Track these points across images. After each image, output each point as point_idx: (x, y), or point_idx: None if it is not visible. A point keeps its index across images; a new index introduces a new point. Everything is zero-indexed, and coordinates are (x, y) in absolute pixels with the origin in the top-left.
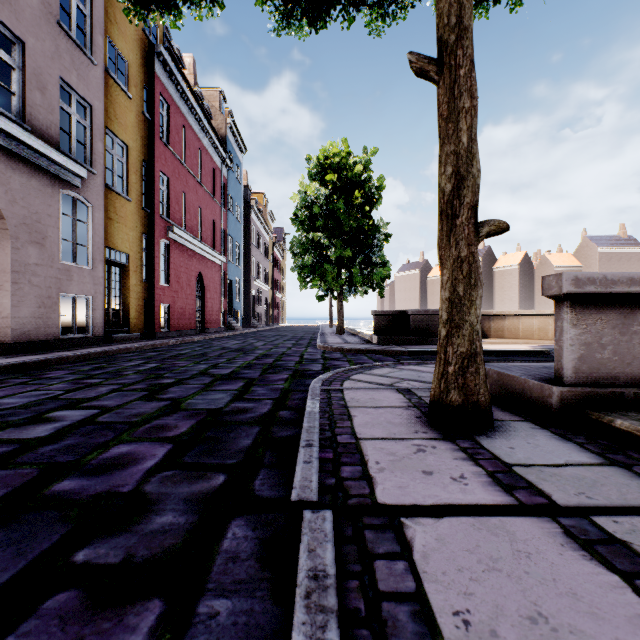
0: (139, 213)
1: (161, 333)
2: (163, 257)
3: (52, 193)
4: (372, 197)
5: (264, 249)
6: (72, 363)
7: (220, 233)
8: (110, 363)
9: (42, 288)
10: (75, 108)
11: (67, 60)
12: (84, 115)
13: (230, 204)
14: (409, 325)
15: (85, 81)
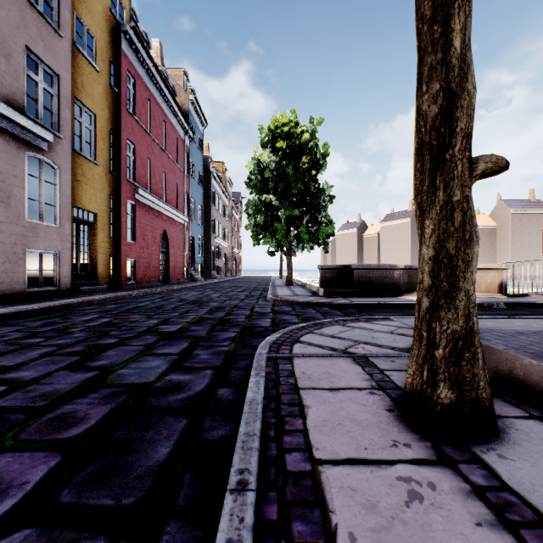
0: (106, 176)
1: (127, 285)
2: (130, 216)
3: (17, 155)
4: (318, 162)
5: (223, 210)
6: (28, 317)
7: (183, 196)
8: (65, 317)
9: (7, 244)
10: (42, 76)
11: (33, 31)
12: (51, 84)
13: (192, 171)
14: (353, 278)
15: (52, 52)
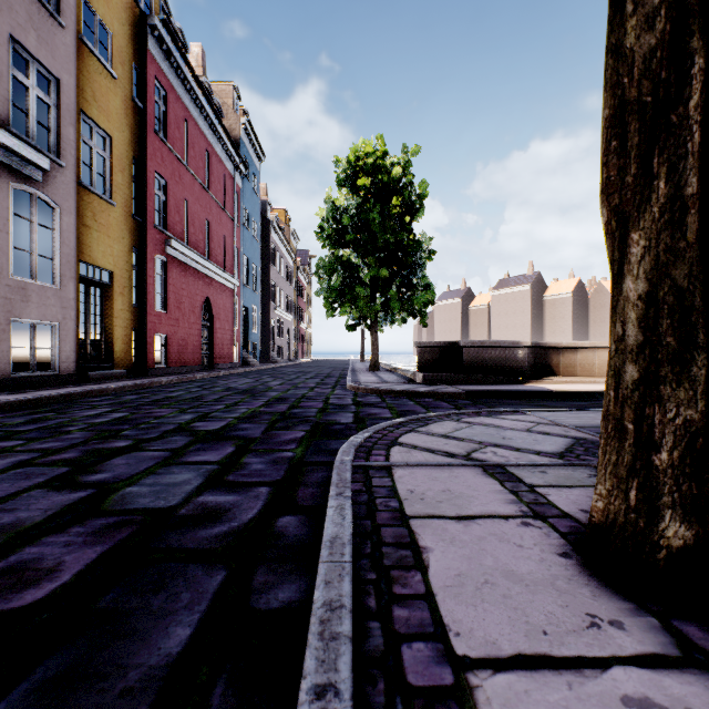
0: (127, 221)
1: (156, 370)
2: (159, 277)
3: None
4: (413, 206)
5: (286, 273)
6: (8, 412)
7: (233, 252)
8: (61, 412)
9: None
10: (34, 80)
11: (22, 15)
12: (48, 91)
13: (245, 218)
14: (461, 360)
15: (49, 46)
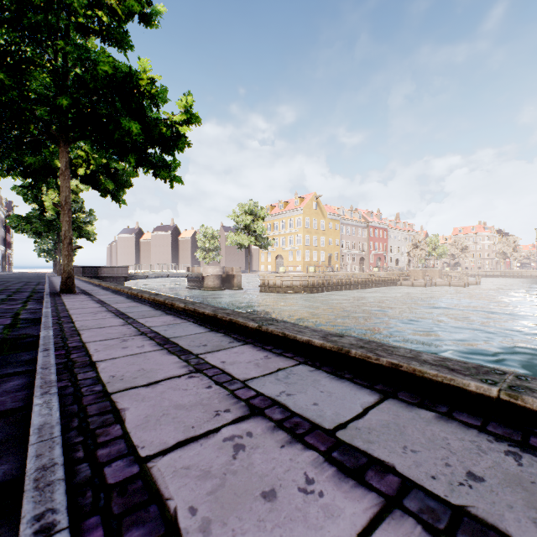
0: None
1: None
2: None
3: None
4: None
5: (1, 224)
6: None
7: None
8: None
9: None
10: None
11: None
12: None
13: None
14: None
15: None
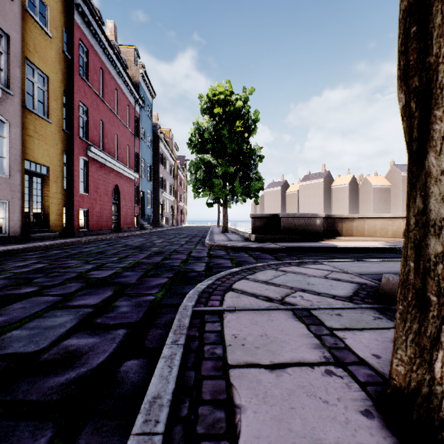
0: (59, 134)
1: (80, 232)
2: (83, 171)
3: None
4: (249, 127)
5: (170, 170)
6: None
7: (134, 155)
8: None
9: None
10: None
11: None
12: (1, 42)
13: (142, 134)
14: (280, 226)
15: (1, 12)
